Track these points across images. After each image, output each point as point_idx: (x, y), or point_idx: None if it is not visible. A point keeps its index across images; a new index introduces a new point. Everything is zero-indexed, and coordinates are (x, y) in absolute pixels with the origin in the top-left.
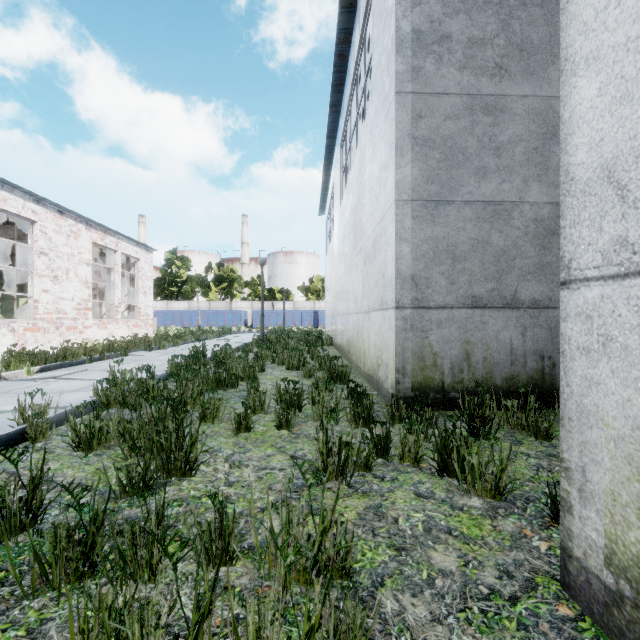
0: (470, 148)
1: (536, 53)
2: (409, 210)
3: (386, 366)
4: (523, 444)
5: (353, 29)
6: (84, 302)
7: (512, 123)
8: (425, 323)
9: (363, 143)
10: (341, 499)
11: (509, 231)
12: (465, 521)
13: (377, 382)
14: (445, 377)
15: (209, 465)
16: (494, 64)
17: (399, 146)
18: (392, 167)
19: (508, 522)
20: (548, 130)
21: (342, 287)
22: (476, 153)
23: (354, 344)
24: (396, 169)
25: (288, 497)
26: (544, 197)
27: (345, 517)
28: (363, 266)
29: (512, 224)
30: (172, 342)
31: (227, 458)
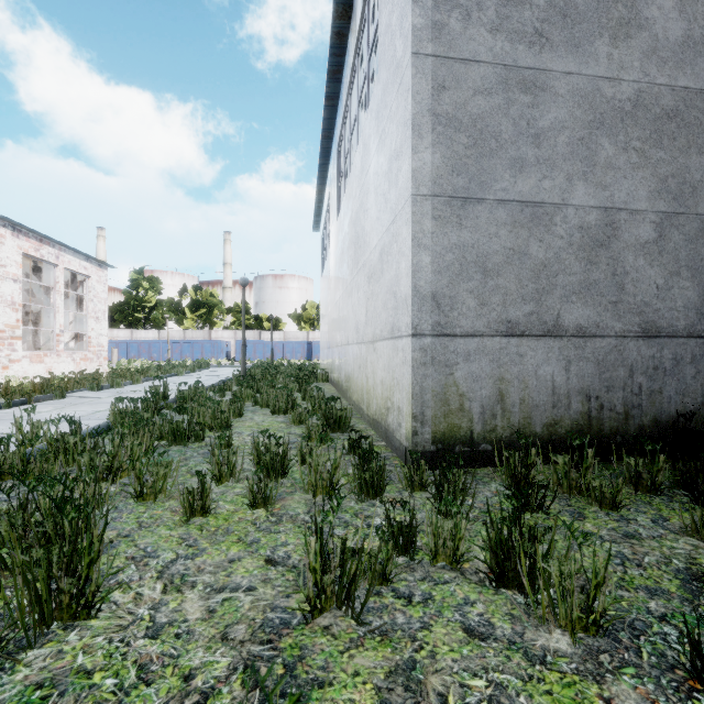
0: (504, 133)
1: (582, 21)
2: (429, 208)
3: (398, 411)
4: (587, 518)
5: (354, 0)
6: (10, 329)
7: (554, 105)
8: (449, 355)
9: (367, 134)
10: (346, 654)
11: (551, 240)
12: (558, 692)
13: (386, 430)
14: (474, 425)
15: (128, 588)
16: (533, 29)
17: (417, 124)
18: (407, 152)
19: (625, 687)
20: (595, 117)
21: (340, 313)
22: (512, 140)
23: (355, 381)
24: (413, 154)
25: (255, 657)
26: (591, 200)
27: (355, 702)
28: (367, 285)
29: (554, 232)
30: (130, 379)
31: (163, 570)
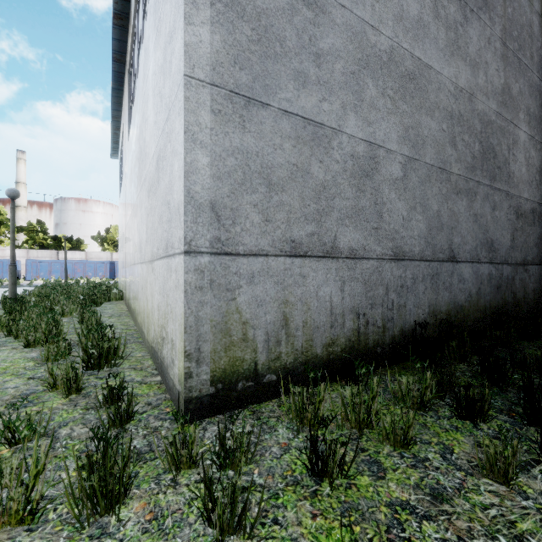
0: (289, 40)
1: None
2: (207, 98)
3: (172, 344)
4: (387, 471)
5: None
6: None
7: (332, 31)
8: (231, 277)
9: (147, 36)
10: None
11: (329, 163)
12: None
13: (161, 363)
14: (259, 355)
15: None
16: None
17: None
18: (180, 23)
19: None
20: (363, 57)
21: (130, 233)
22: (295, 50)
23: (139, 302)
24: (186, 23)
25: None
26: (360, 132)
27: None
28: (147, 200)
29: (332, 155)
30: None
31: None
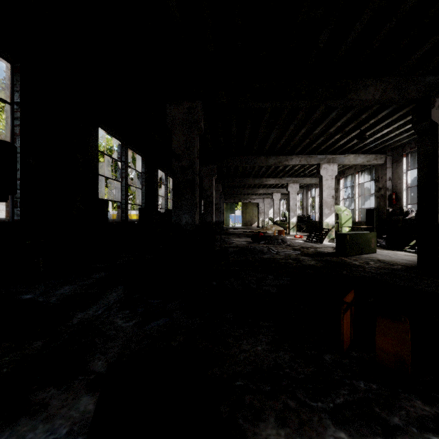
0: None
1: None
2: None
3: None
4: None
5: None
6: None
7: None
8: None
9: None
10: None
11: None
12: None
13: None
14: None
15: None
16: None
17: None
18: None
19: None
20: None
21: None
22: None
23: None
24: None
25: None
26: None
27: None
28: None
29: None
30: None
31: None
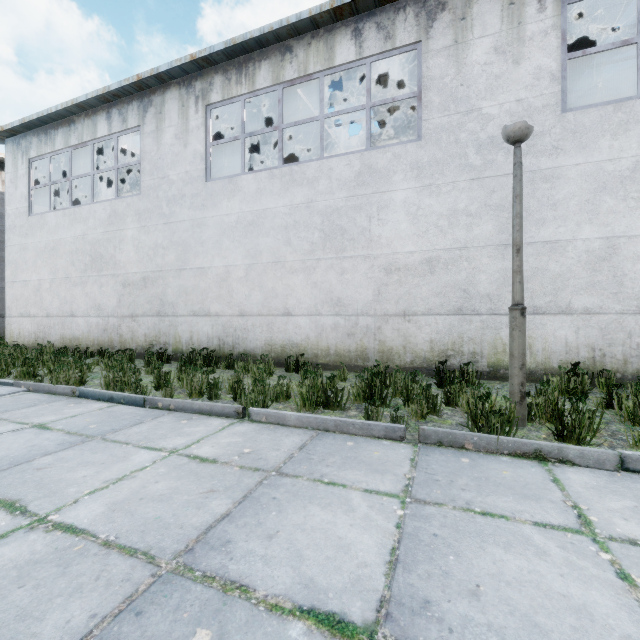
0: None
1: None
2: None
3: None
4: None
5: None
6: None
7: None
8: None
9: None
10: None
11: None
12: None
13: None
14: None
15: None
16: None
17: None
18: None
19: None
20: None
21: None
22: (1, 273)
23: None
24: None
25: None
26: None
27: None
28: None
29: None
30: None
31: None
